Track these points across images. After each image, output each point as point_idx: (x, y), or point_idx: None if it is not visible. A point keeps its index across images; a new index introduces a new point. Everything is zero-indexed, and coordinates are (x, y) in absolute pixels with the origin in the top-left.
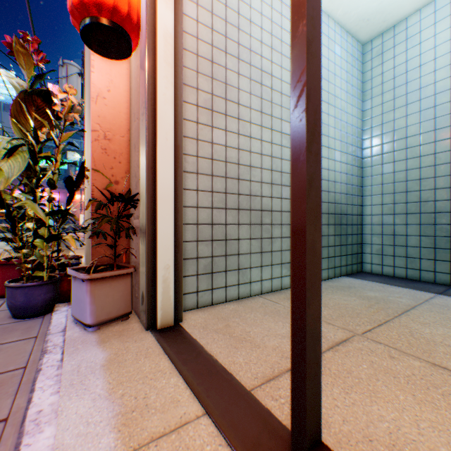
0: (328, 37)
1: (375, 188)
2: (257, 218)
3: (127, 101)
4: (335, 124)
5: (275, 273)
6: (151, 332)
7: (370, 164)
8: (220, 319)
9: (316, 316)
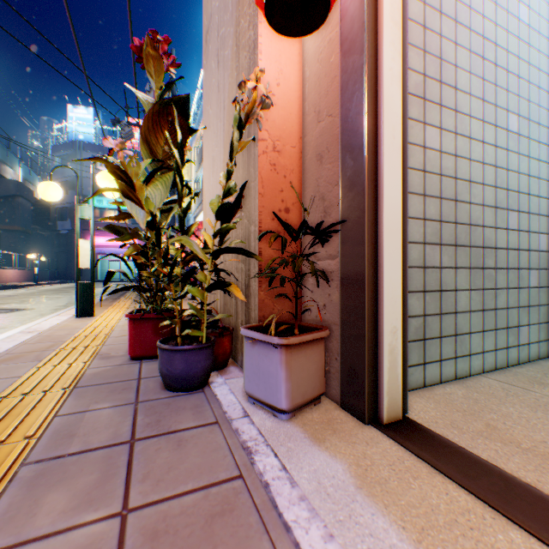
0: None
1: None
2: (477, 259)
3: (298, 98)
4: None
5: (499, 341)
6: (377, 429)
7: None
8: (465, 413)
9: None
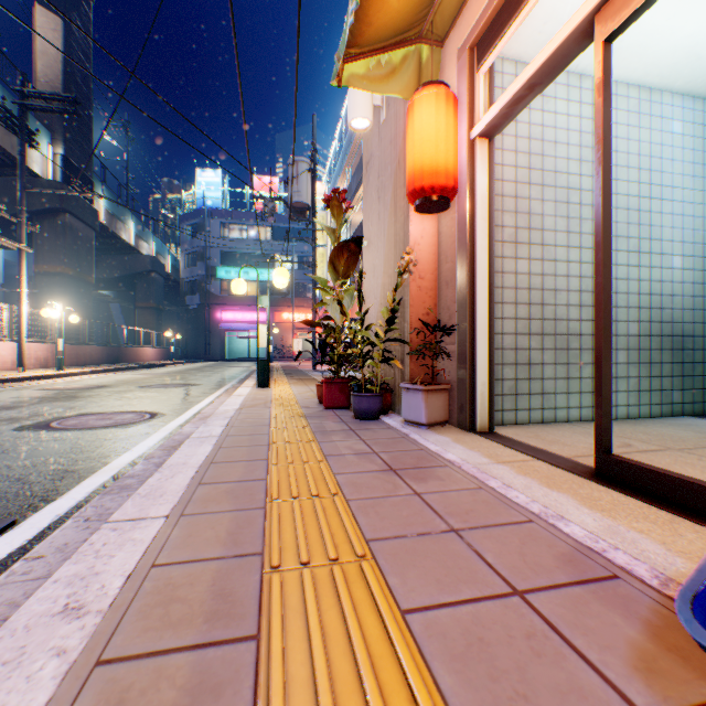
0: (660, 117)
1: None
2: (562, 343)
3: (435, 243)
4: (671, 222)
5: (584, 401)
6: (472, 433)
7: None
8: (528, 432)
9: (608, 392)
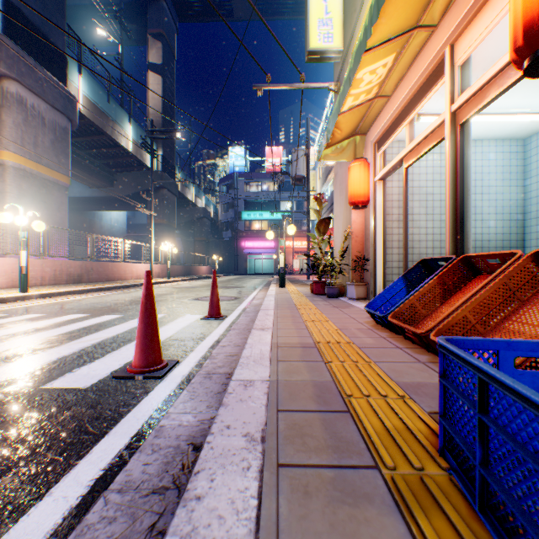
0: (481, 153)
1: (531, 242)
2: None
3: (363, 221)
4: (488, 204)
5: None
6: None
7: (528, 224)
8: None
9: None
